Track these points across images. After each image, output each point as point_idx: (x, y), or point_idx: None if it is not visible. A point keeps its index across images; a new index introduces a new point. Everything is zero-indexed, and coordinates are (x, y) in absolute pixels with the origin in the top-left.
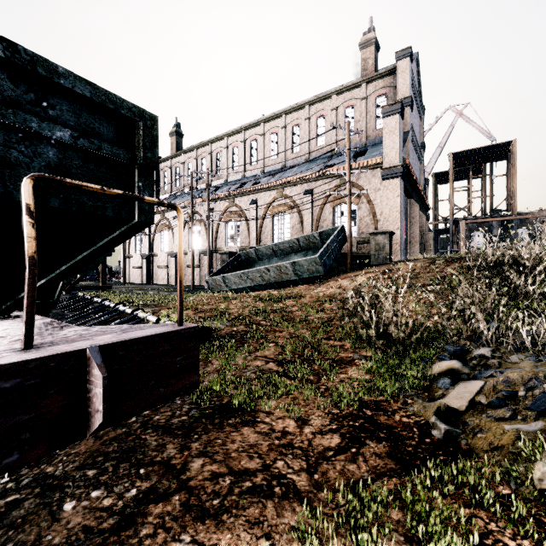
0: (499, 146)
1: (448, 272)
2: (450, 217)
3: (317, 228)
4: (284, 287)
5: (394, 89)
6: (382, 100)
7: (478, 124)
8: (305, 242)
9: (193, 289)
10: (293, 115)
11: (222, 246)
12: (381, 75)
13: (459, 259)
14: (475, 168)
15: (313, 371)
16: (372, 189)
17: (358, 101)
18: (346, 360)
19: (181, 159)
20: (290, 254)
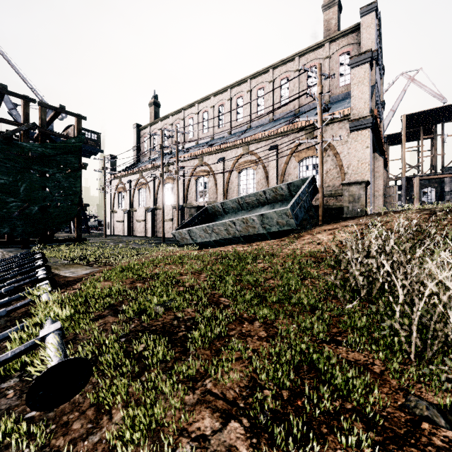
0: None
1: None
2: (404, 174)
3: (282, 182)
4: (250, 240)
5: (358, 45)
6: (346, 57)
7: (429, 88)
8: (272, 195)
9: (163, 241)
10: (257, 79)
11: (192, 201)
12: (345, 33)
13: None
14: (426, 129)
15: None
16: (339, 142)
17: (321, 60)
18: (401, 421)
19: (158, 125)
20: (256, 207)
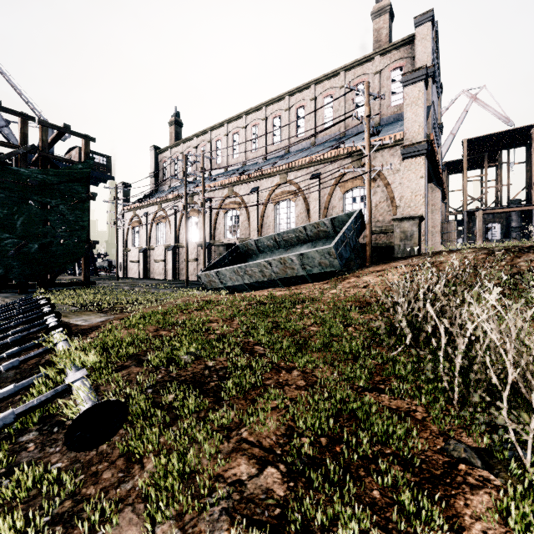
0: (519, 130)
1: (523, 266)
2: (465, 207)
3: (326, 216)
4: (289, 284)
5: (412, 60)
6: (398, 73)
7: (494, 109)
8: (314, 231)
9: (187, 285)
10: (297, 96)
11: (220, 238)
12: (397, 45)
13: (531, 249)
14: (490, 156)
15: (373, 512)
16: (390, 171)
17: (370, 76)
18: (438, 463)
19: (180, 148)
20: (295, 245)
